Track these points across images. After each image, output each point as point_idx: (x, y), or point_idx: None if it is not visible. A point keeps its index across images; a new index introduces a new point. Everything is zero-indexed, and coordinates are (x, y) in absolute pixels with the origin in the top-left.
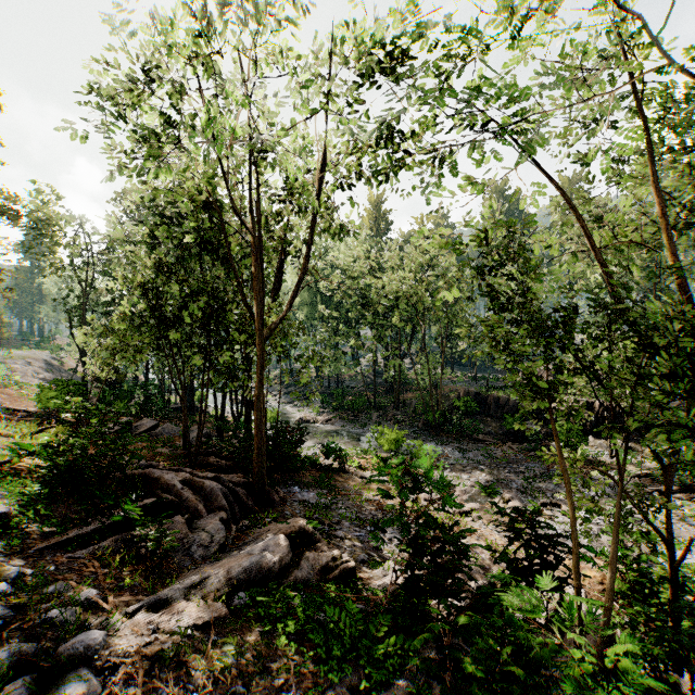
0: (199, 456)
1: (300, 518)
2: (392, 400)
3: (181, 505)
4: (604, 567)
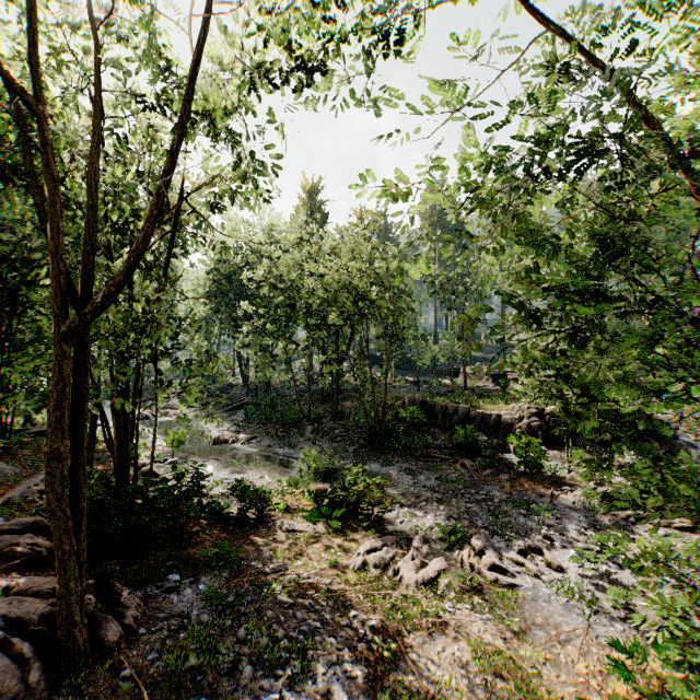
0: (4, 535)
1: None
2: (329, 409)
3: None
4: None
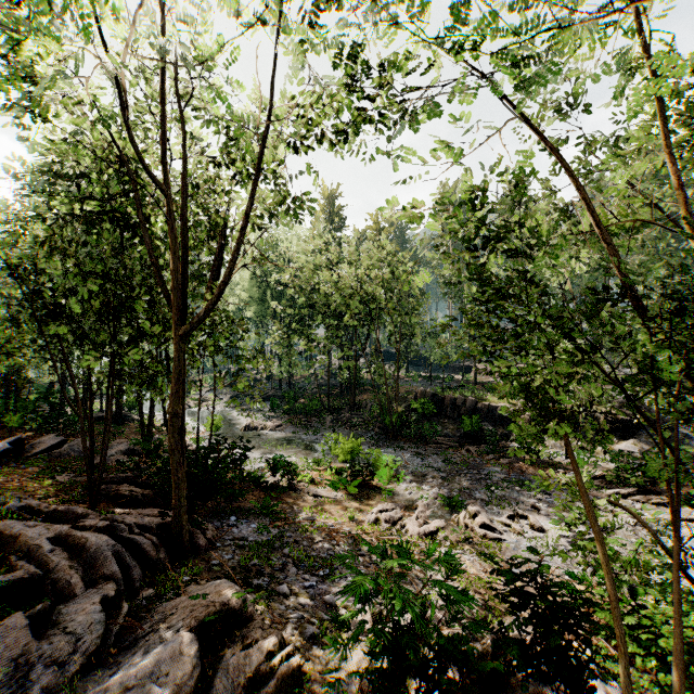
0: (107, 484)
1: (225, 585)
2: (347, 402)
3: (46, 578)
4: (663, 669)
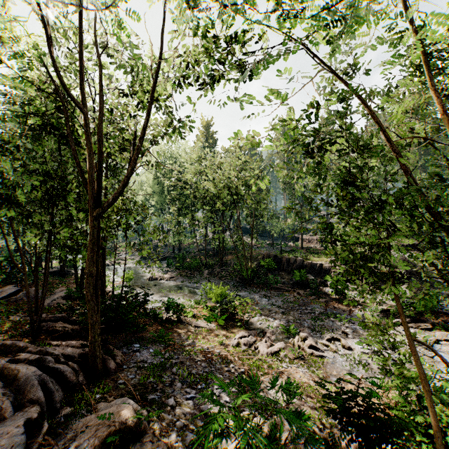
0: (47, 322)
1: (124, 405)
2: (218, 261)
3: None
4: None
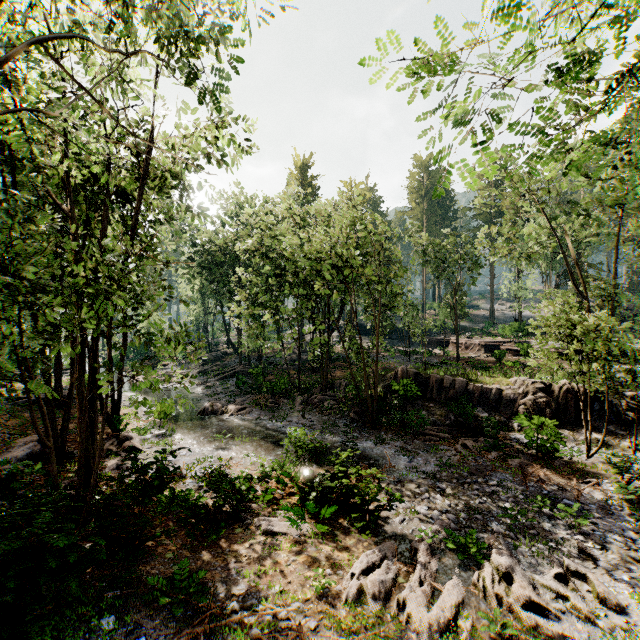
0: None
1: None
2: (319, 379)
3: None
4: None
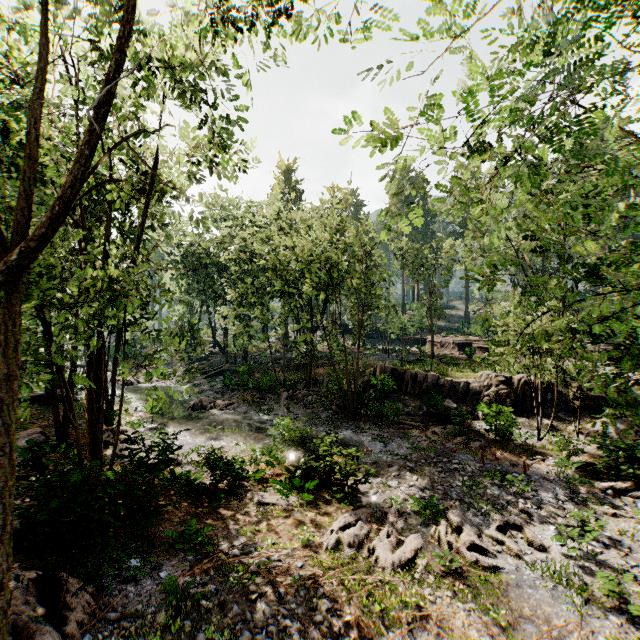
0: None
1: None
2: (303, 376)
3: None
4: None
